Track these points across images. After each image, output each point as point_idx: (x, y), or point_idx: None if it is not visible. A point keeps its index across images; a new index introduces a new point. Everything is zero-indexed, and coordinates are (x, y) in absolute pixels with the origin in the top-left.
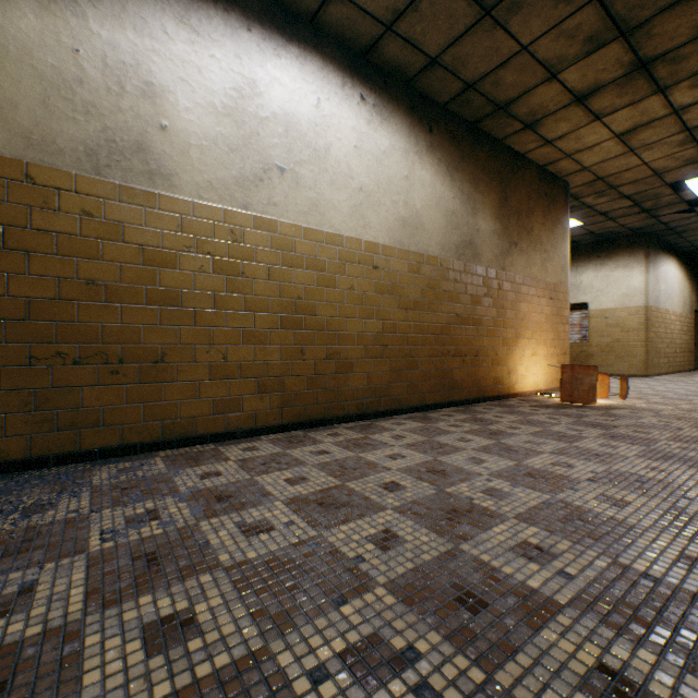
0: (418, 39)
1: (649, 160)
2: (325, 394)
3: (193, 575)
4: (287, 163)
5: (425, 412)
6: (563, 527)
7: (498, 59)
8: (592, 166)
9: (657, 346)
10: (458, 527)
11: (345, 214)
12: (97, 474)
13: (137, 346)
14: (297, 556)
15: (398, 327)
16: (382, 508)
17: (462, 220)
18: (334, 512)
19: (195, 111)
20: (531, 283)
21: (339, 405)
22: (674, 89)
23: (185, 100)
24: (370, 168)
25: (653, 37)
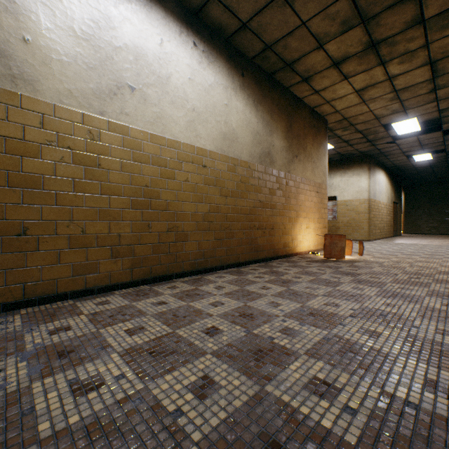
0: (234, 7)
1: (373, 109)
2: (167, 257)
3: None
4: (136, 83)
5: (239, 268)
6: (340, 359)
7: (287, 29)
8: (341, 110)
9: (374, 222)
10: (263, 367)
11: (182, 126)
12: None
13: None
14: (119, 416)
15: (220, 209)
16: (203, 353)
17: (263, 138)
18: (162, 360)
19: (56, 32)
20: (306, 182)
21: (178, 264)
22: (390, 64)
23: (47, 21)
24: (200, 95)
25: (380, 26)
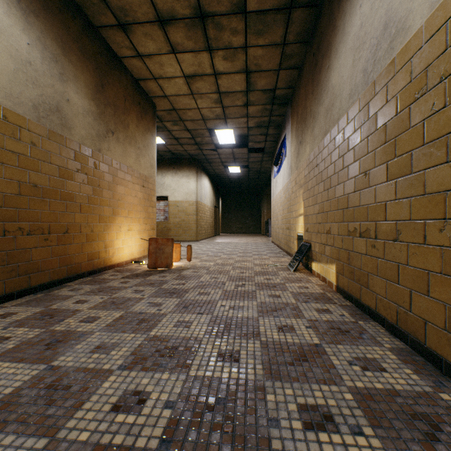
0: None
1: (201, 107)
2: None
3: None
4: None
5: None
6: None
7: None
8: (171, 96)
9: (201, 224)
10: None
11: None
12: None
13: None
14: None
15: None
16: None
17: (46, 79)
18: None
19: None
20: (128, 170)
21: None
22: (216, 54)
23: None
24: None
25: None
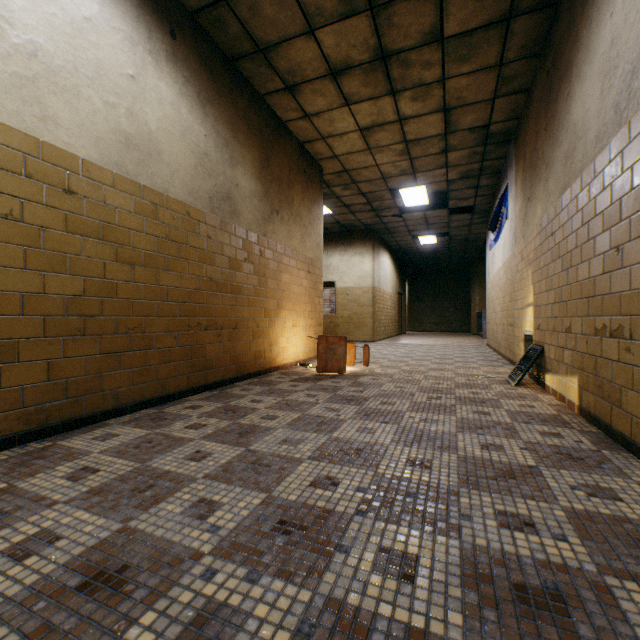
0: None
1: (380, 163)
2: None
3: None
4: None
5: (164, 406)
6: None
7: None
8: (342, 156)
9: (379, 318)
10: None
11: None
12: None
13: None
14: None
15: (117, 289)
16: None
17: (219, 167)
18: None
19: None
20: (292, 254)
21: None
22: (402, 96)
23: None
24: (57, 28)
25: (393, 27)
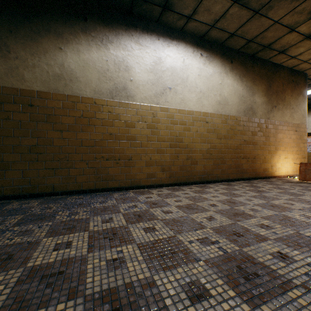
0: (225, 28)
1: None
2: (186, 173)
3: (152, 220)
4: (172, 85)
5: (229, 182)
6: (280, 221)
7: (263, 28)
8: None
9: None
10: (237, 218)
11: (194, 102)
12: (114, 195)
13: (123, 154)
14: (181, 219)
15: (216, 146)
16: (209, 210)
17: (247, 99)
18: (192, 210)
19: (141, 73)
20: (284, 124)
21: (192, 177)
22: None
23: (138, 69)
24: (204, 82)
25: None
